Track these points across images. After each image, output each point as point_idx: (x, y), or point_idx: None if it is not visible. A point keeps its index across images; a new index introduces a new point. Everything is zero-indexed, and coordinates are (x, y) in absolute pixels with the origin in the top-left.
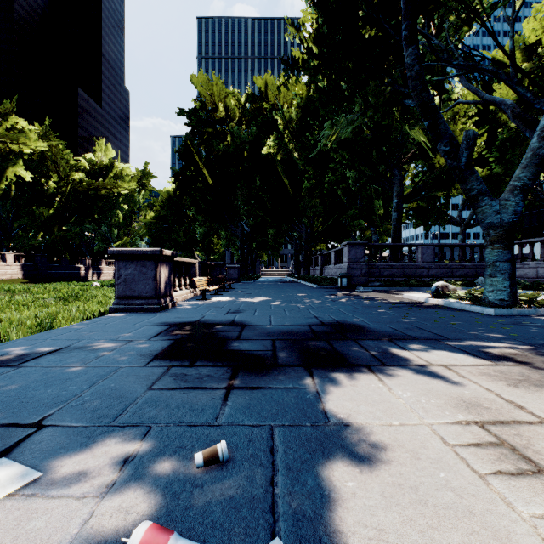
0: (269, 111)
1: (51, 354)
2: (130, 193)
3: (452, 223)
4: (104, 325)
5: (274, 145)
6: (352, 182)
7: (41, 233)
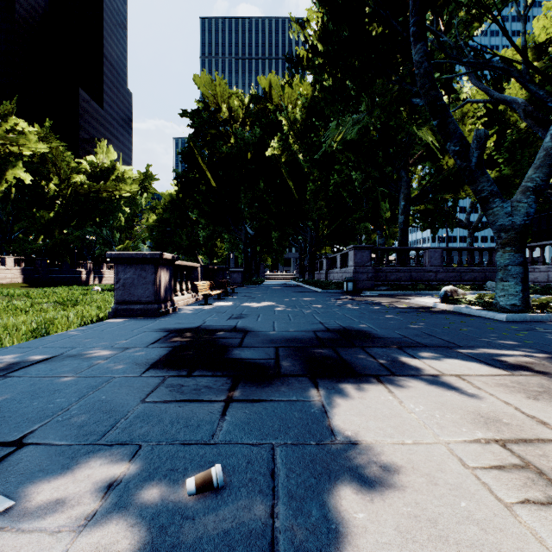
0: (274, 112)
1: (42, 362)
2: (132, 196)
3: (460, 227)
4: (101, 332)
5: (278, 147)
6: (358, 184)
7: (41, 236)
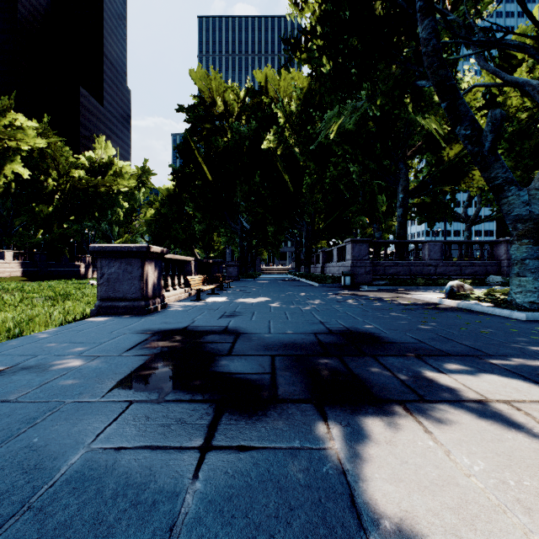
0: (270, 106)
1: None
2: (130, 190)
3: (457, 220)
4: (76, 334)
5: (274, 140)
6: (356, 176)
7: (41, 230)
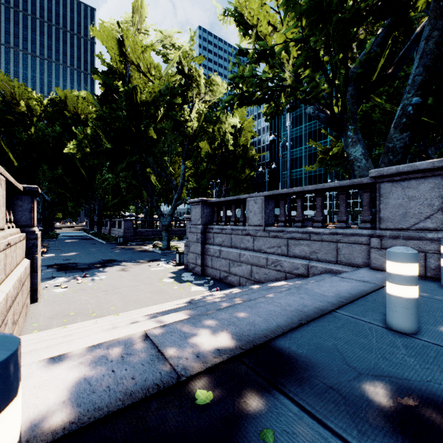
0: (70, 119)
1: None
2: None
3: (187, 203)
4: None
5: (74, 148)
6: (125, 189)
7: None
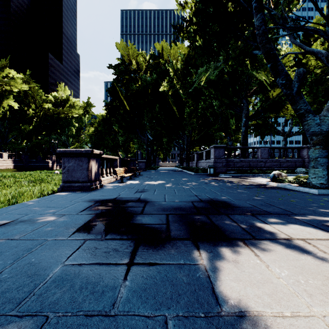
0: (164, 65)
1: None
2: (79, 116)
3: (278, 134)
4: (50, 202)
5: (167, 85)
6: (216, 107)
7: (25, 140)
